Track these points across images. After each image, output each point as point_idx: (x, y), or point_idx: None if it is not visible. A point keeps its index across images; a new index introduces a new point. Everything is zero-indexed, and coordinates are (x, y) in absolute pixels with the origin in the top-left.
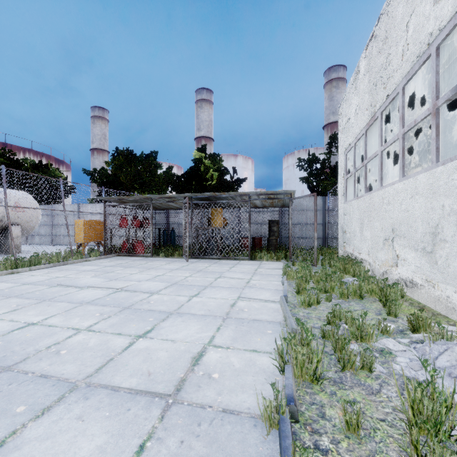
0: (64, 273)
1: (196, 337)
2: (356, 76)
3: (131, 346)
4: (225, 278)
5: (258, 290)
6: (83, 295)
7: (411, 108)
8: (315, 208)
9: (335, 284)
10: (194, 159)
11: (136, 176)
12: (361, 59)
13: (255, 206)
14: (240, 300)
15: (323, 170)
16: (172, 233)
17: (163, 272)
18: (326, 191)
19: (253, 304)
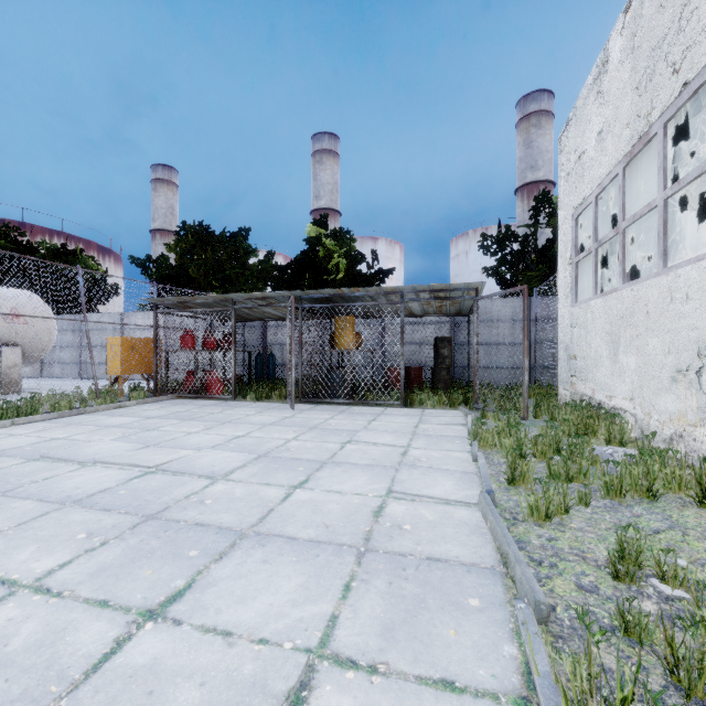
0: (70, 430)
1: (290, 620)
2: (601, 71)
3: (115, 656)
4: (360, 443)
5: (427, 473)
6: (77, 481)
7: (697, 133)
8: (526, 313)
9: (589, 464)
10: (308, 238)
11: (214, 268)
12: (613, 35)
13: (411, 314)
14: (392, 500)
15: (524, 253)
16: (270, 360)
17: (247, 430)
18: (530, 288)
19: (422, 510)
